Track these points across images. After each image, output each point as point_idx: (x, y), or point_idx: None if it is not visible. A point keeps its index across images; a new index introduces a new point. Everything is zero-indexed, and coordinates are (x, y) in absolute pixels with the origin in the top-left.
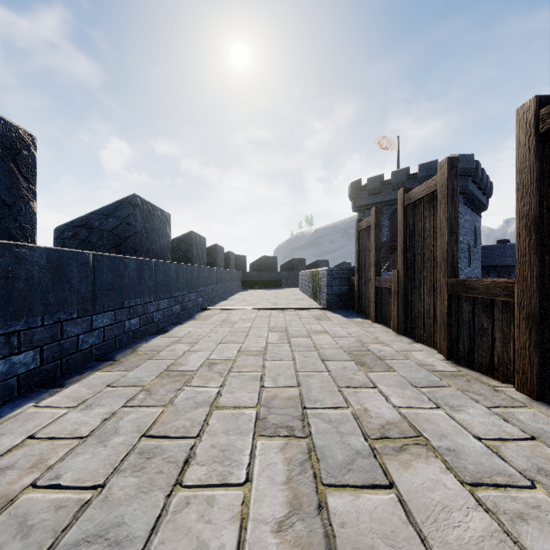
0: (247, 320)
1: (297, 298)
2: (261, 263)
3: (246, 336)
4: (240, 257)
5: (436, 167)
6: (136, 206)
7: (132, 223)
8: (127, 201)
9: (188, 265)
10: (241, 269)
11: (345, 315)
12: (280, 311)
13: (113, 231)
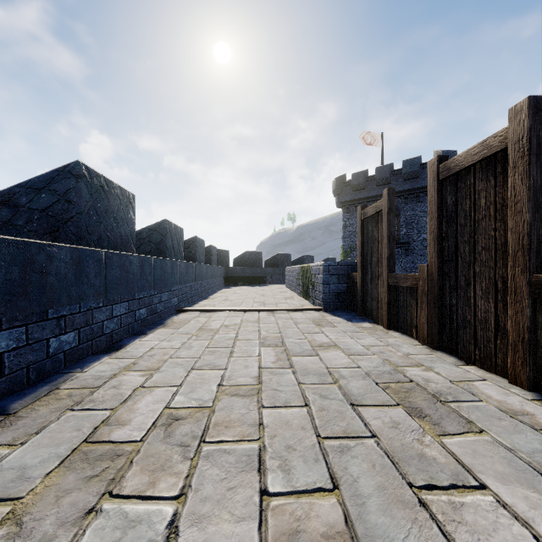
0: (231, 326)
1: (286, 296)
2: (245, 258)
3: (229, 353)
4: (222, 252)
5: (420, 163)
6: (79, 177)
7: (74, 201)
8: (67, 170)
9: (158, 259)
10: (224, 264)
11: (347, 318)
12: (270, 313)
13: (47, 211)
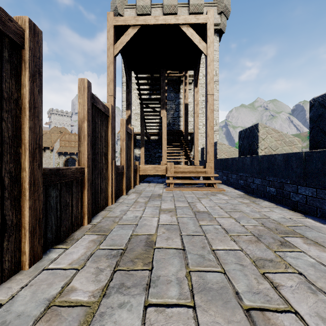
0: None
1: None
2: None
3: None
4: None
5: None
6: None
7: None
8: None
9: None
10: None
11: None
12: None
13: None
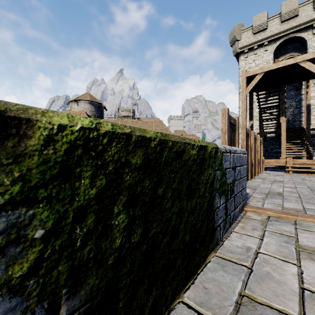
0: None
1: None
2: None
3: None
4: None
5: None
6: None
7: None
8: None
9: None
10: None
11: None
12: None
13: None
